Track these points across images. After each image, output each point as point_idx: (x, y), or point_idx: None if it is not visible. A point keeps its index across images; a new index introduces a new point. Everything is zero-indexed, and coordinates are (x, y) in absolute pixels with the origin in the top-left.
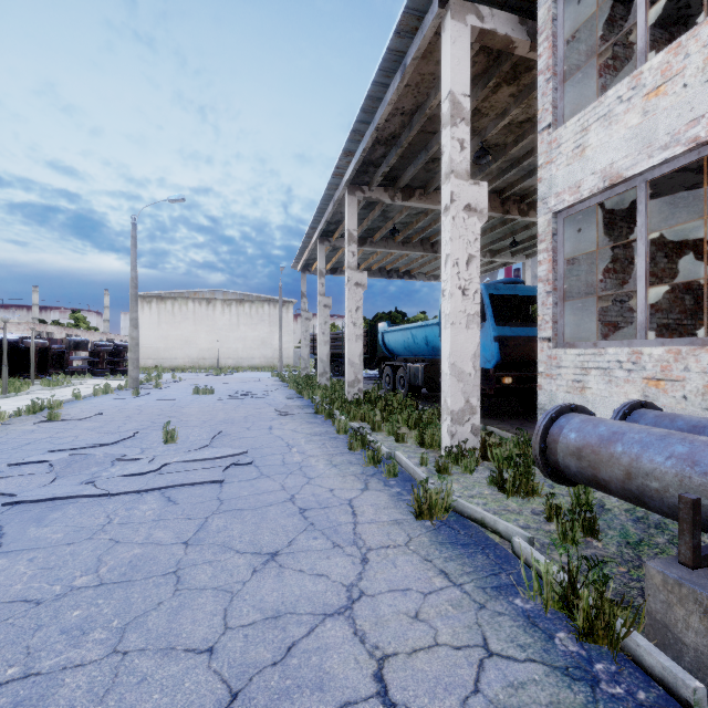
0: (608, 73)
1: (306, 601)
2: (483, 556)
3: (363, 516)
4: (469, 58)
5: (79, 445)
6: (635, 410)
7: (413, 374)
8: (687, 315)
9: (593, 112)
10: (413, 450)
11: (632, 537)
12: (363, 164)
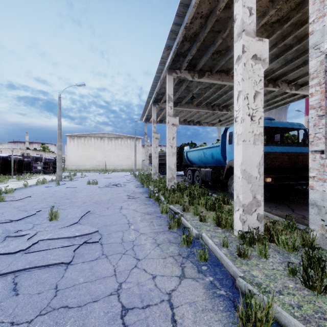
0: None
1: None
2: None
3: (183, 325)
4: None
5: None
6: None
7: (204, 174)
8: None
9: None
10: (213, 229)
11: None
12: (176, 55)
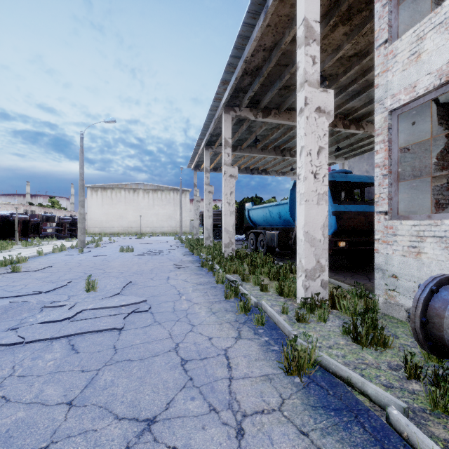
0: (431, 1)
1: None
2: (360, 429)
3: (237, 369)
4: None
5: (23, 292)
6: None
7: (270, 238)
8: None
9: (429, 22)
10: (274, 299)
11: None
12: (235, 90)
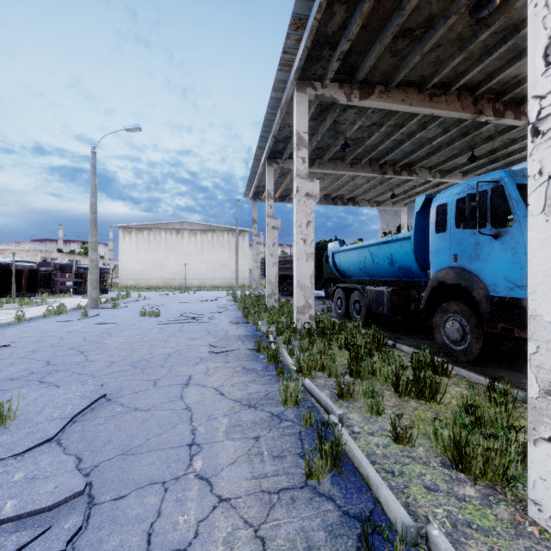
0: None
1: None
2: None
3: None
4: None
5: None
6: None
7: (374, 299)
8: None
9: None
10: (445, 485)
11: None
12: (316, 43)
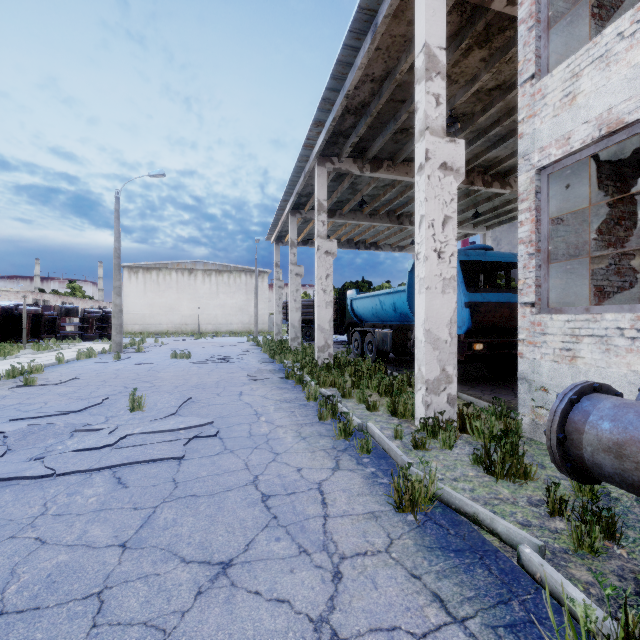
0: (594, 22)
1: None
2: (484, 571)
3: (334, 506)
4: (445, 8)
5: (43, 412)
6: None
7: (381, 339)
8: None
9: (586, 54)
10: (385, 420)
11: None
12: (333, 135)
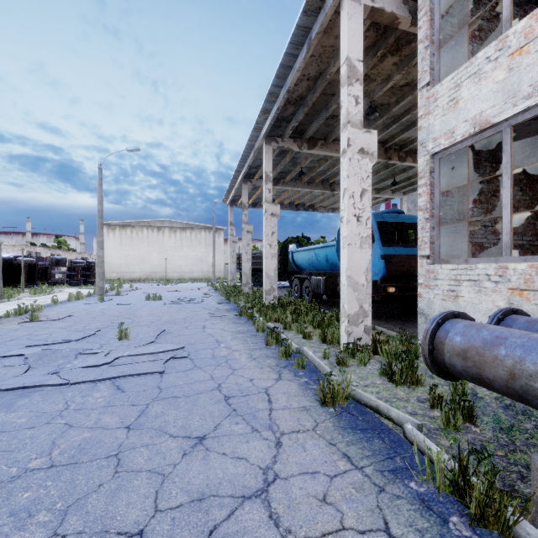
0: (475, 42)
1: (228, 483)
2: (380, 441)
3: (277, 403)
4: (362, 30)
5: (51, 341)
6: (508, 316)
7: (316, 284)
8: (537, 238)
9: (465, 71)
10: (317, 346)
11: (504, 422)
12: (277, 120)
